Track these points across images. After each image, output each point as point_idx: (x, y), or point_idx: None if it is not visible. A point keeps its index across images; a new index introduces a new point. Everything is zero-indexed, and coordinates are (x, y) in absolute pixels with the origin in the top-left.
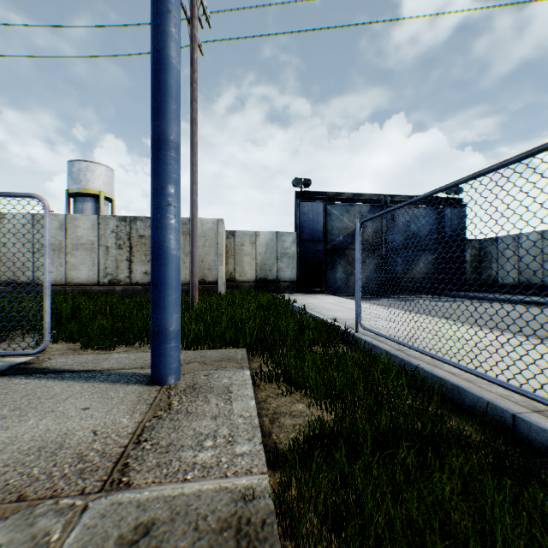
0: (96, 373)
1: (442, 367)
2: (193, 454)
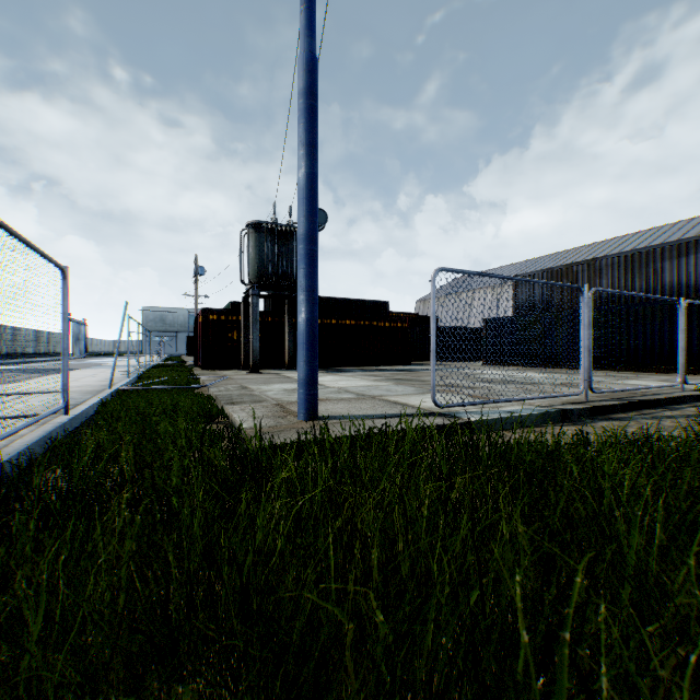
0: (372, 417)
1: (4, 444)
2: (256, 407)
